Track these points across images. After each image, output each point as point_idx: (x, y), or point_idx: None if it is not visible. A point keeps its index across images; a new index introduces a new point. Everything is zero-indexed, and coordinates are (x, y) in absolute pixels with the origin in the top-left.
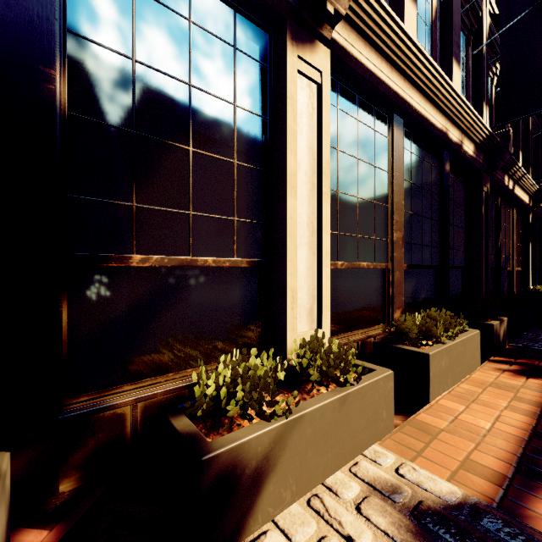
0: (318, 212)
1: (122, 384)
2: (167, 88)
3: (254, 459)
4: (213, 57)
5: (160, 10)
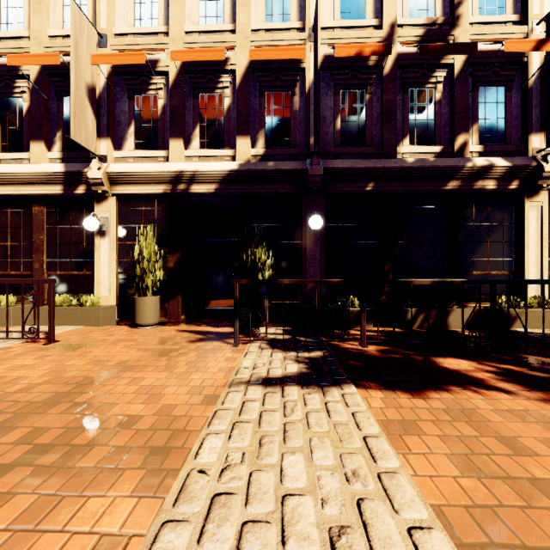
0: (541, 253)
1: (470, 302)
2: (481, 228)
3: (513, 314)
4: (495, 213)
5: (480, 208)
